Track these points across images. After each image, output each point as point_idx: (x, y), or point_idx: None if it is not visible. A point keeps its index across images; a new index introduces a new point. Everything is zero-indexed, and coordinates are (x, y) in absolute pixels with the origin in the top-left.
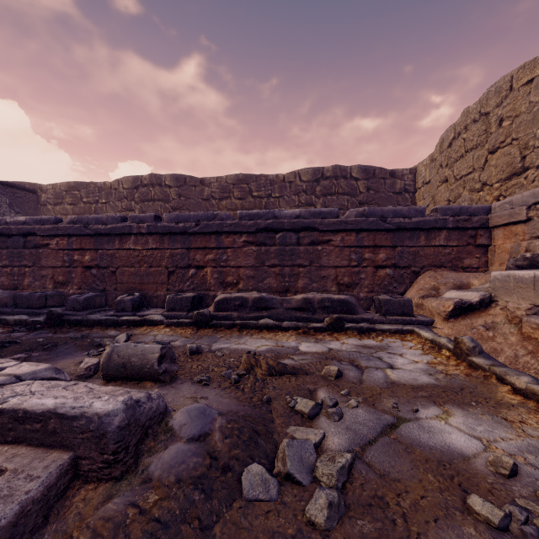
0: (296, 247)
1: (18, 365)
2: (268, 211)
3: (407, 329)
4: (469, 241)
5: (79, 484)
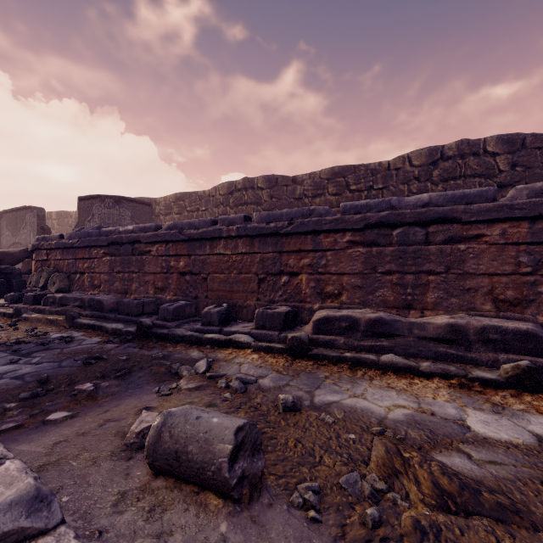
0: (424, 246)
1: None
2: (381, 201)
3: None
4: None
5: None
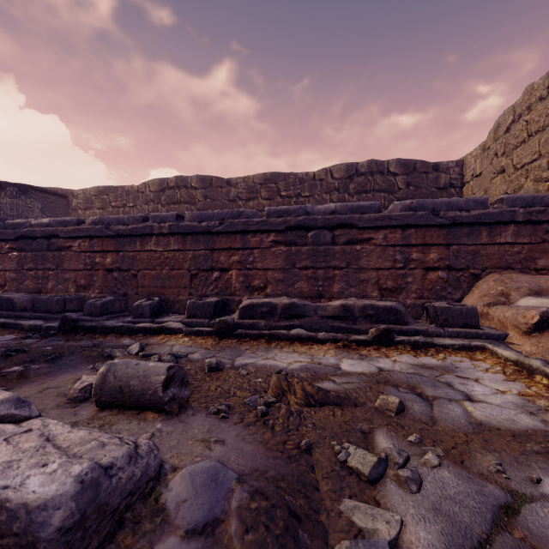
0: (331, 246)
1: None
2: (299, 207)
3: (476, 345)
4: (544, 237)
5: None
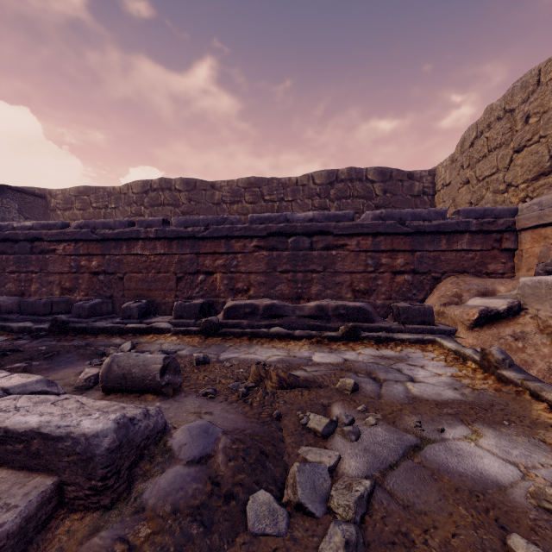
0: (310, 252)
1: (8, 376)
2: (280, 215)
3: (428, 339)
4: (494, 245)
5: (64, 513)
